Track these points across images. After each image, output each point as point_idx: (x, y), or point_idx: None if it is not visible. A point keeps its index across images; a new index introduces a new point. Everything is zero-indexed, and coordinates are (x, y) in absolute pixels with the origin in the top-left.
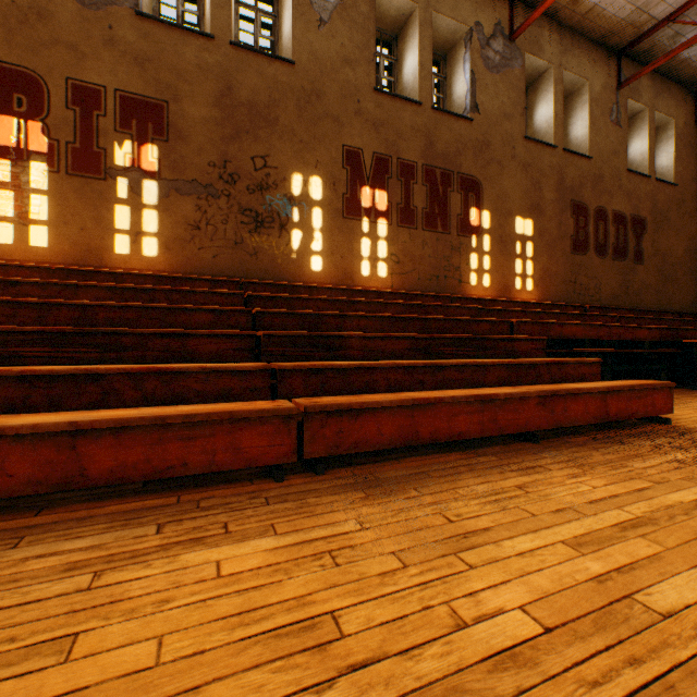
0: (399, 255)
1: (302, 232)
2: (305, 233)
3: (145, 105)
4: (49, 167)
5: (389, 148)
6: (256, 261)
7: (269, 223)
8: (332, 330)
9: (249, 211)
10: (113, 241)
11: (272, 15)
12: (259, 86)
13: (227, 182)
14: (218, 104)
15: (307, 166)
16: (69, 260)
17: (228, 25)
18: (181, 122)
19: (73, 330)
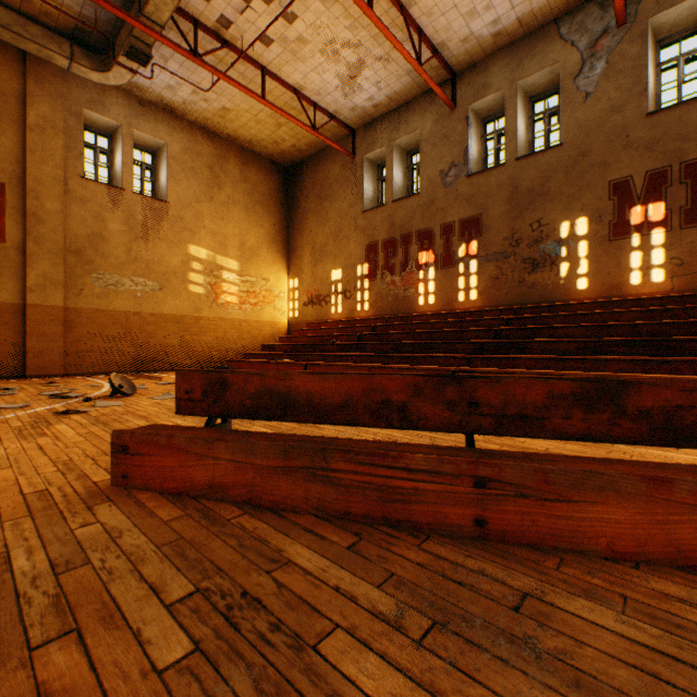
0: (681, 257)
1: (568, 263)
2: (571, 263)
3: (470, 221)
4: (434, 268)
5: (666, 159)
6: (532, 291)
7: (542, 264)
8: (545, 337)
9: (528, 260)
10: (457, 295)
11: (556, 107)
12: (535, 175)
13: (513, 246)
14: (508, 201)
15: (573, 212)
16: (441, 308)
17: (514, 149)
18: (487, 222)
19: (419, 342)
